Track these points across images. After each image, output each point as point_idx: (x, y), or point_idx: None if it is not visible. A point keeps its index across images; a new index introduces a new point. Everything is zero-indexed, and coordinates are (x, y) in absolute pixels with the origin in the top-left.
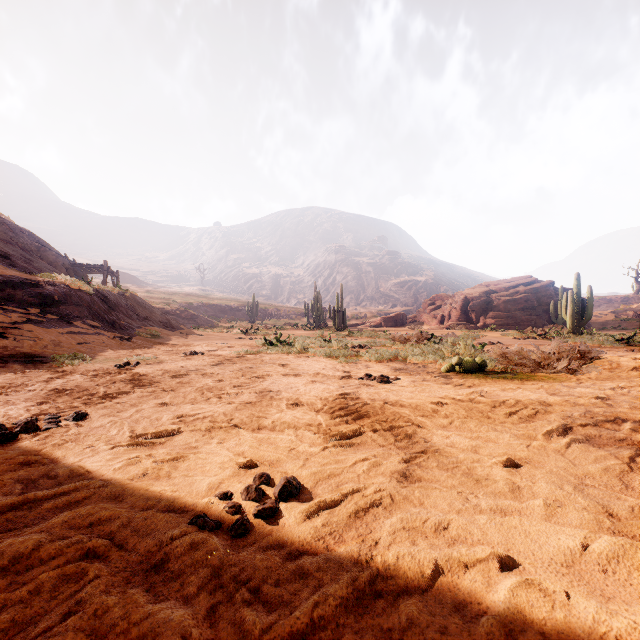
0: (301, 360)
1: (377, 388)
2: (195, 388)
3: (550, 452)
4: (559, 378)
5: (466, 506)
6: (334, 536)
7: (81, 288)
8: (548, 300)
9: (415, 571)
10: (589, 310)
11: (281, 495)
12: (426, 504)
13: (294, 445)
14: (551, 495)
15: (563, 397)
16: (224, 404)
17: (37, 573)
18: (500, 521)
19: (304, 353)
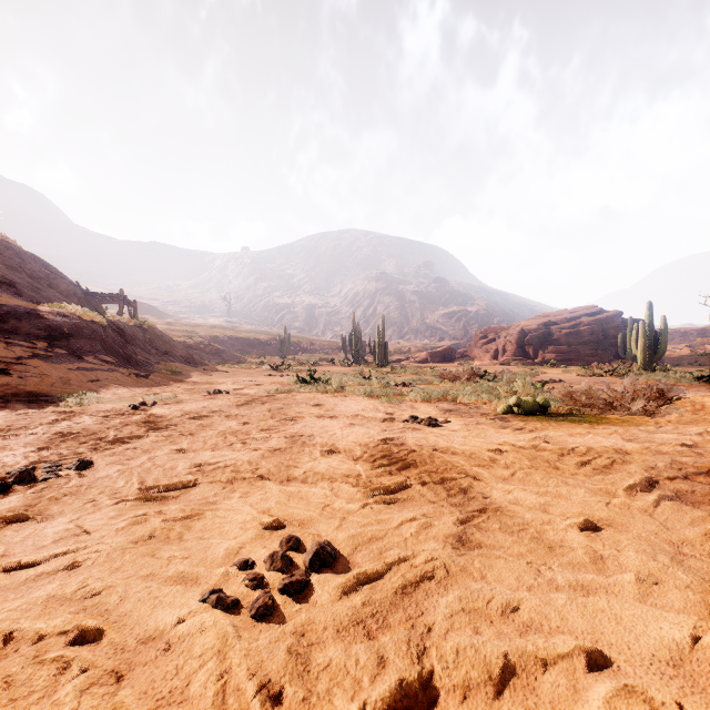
0: (338, 400)
1: (424, 432)
2: (217, 432)
3: (635, 512)
4: (634, 421)
5: (539, 581)
6: (377, 619)
7: (93, 319)
8: (615, 332)
9: (480, 671)
10: (663, 344)
11: (312, 564)
12: (489, 577)
13: (329, 501)
14: (643, 568)
15: (642, 444)
16: (249, 451)
17: (10, 665)
18: (583, 602)
19: (341, 392)
